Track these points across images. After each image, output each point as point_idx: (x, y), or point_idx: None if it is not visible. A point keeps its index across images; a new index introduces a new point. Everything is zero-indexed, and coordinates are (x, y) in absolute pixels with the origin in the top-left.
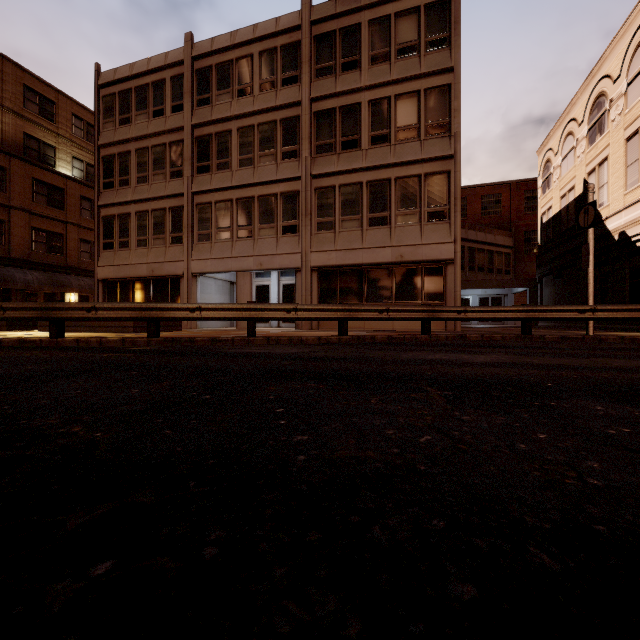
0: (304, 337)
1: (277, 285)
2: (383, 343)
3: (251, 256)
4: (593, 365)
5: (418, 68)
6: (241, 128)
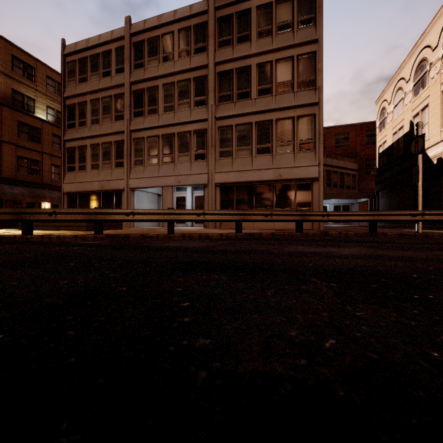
0: (210, 234)
1: (191, 196)
2: (268, 238)
3: (172, 176)
4: (437, 257)
5: (292, 40)
6: (165, 84)
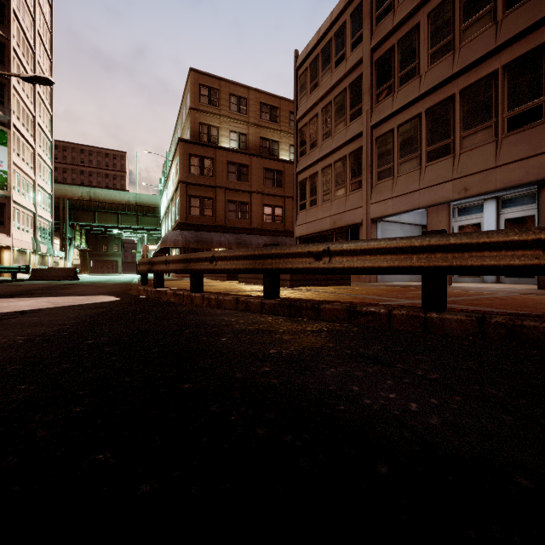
0: None
1: (494, 221)
2: None
3: (448, 181)
4: None
5: None
6: (433, 10)
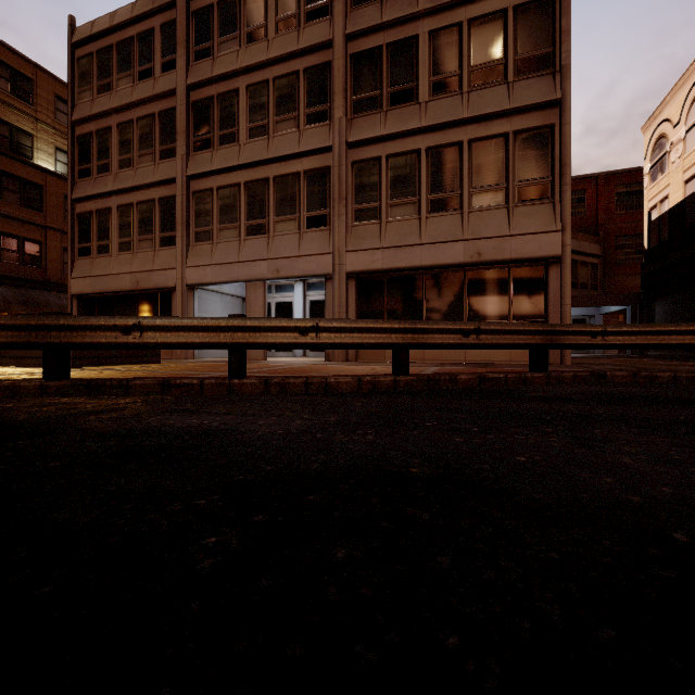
0: (332, 378)
1: (302, 302)
2: (480, 391)
3: (264, 260)
4: None
5: None
6: (251, 85)
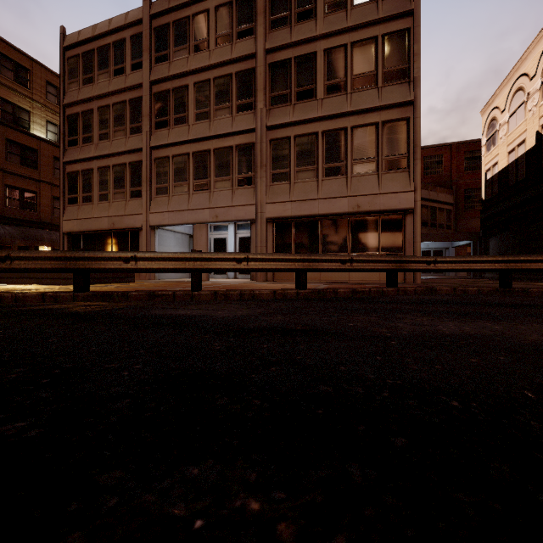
0: (257, 291)
1: (234, 238)
2: (349, 298)
3: (207, 208)
4: None
5: (376, 13)
6: (197, 83)
